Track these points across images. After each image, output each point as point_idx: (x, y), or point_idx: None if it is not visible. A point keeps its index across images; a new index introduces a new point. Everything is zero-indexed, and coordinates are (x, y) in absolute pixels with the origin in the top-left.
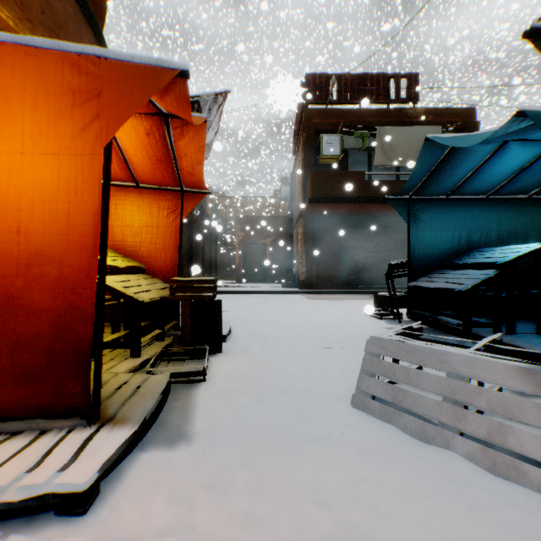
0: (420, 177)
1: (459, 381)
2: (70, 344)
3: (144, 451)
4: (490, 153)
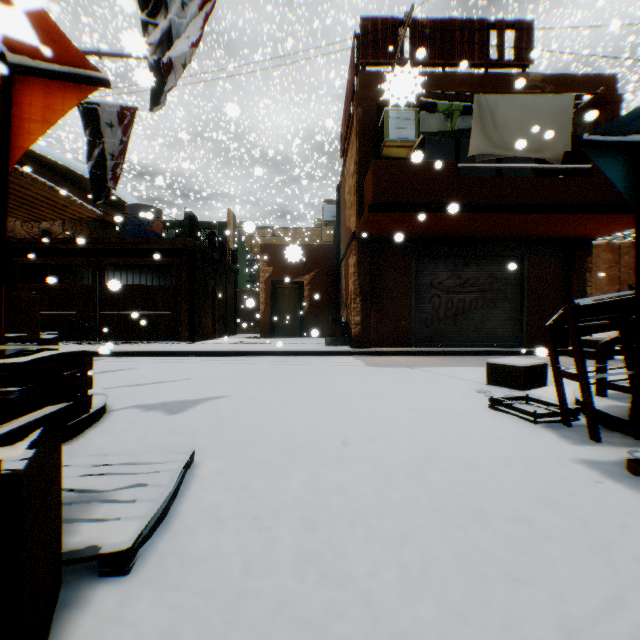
0: None
1: None
2: None
3: None
4: None
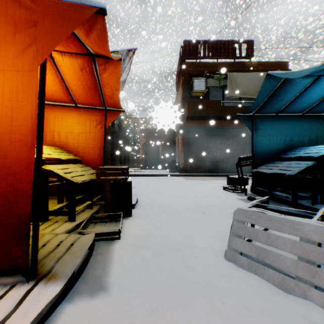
0: (261, 100)
1: (311, 245)
2: (13, 218)
3: (70, 301)
4: (308, 84)
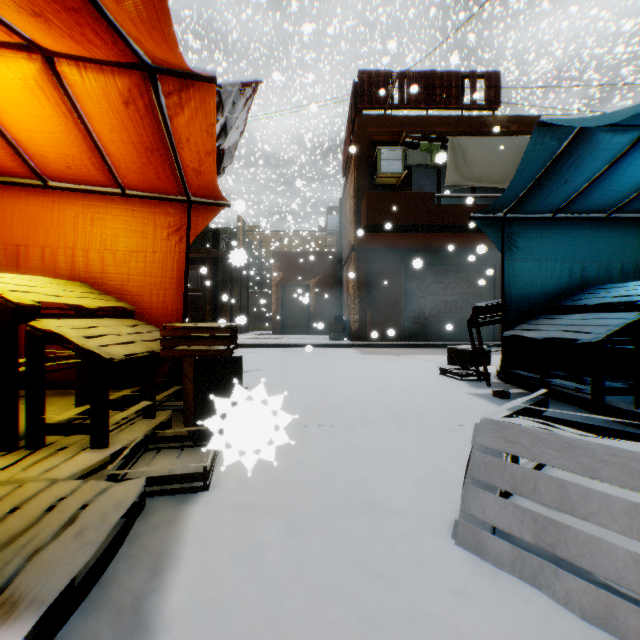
0: (523, 184)
1: None
2: None
3: None
4: (625, 148)
